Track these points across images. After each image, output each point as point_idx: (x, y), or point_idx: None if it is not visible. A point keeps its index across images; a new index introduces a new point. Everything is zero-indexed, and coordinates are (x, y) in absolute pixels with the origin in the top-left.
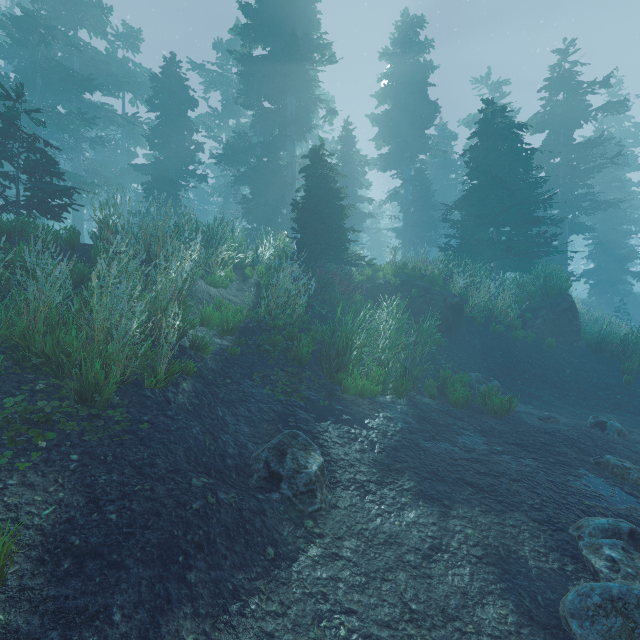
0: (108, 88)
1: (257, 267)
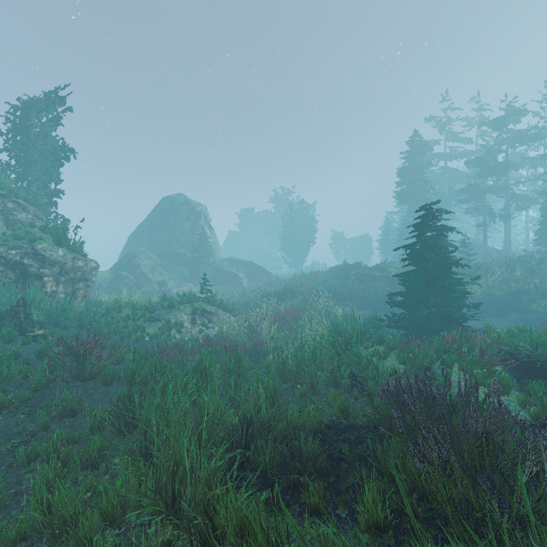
0: (527, 145)
1: (543, 269)
